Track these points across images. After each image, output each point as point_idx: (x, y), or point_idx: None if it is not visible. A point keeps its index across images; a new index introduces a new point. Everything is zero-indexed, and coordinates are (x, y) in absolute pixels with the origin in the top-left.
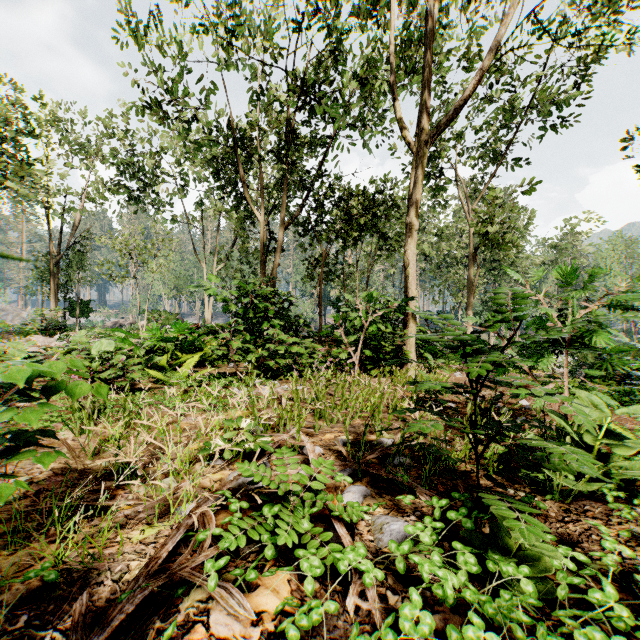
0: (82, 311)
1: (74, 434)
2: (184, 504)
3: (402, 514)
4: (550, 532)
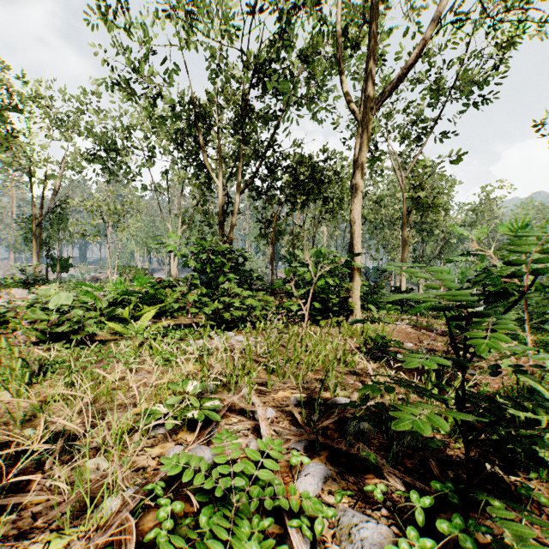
0: (62, 266)
1: (12, 395)
2: (105, 502)
3: (370, 505)
4: None
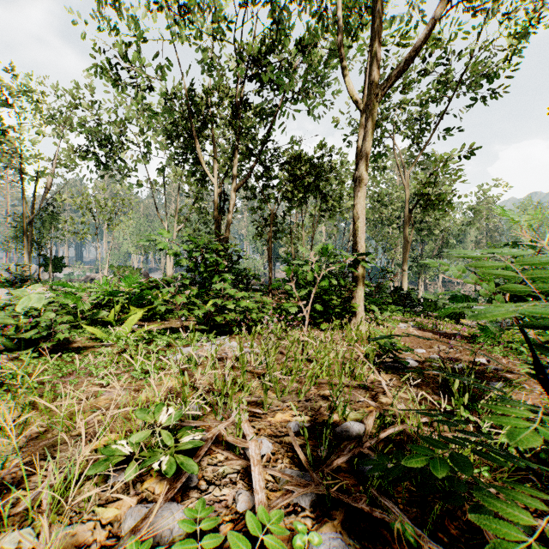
0: (55, 266)
1: None
2: None
3: None
4: None
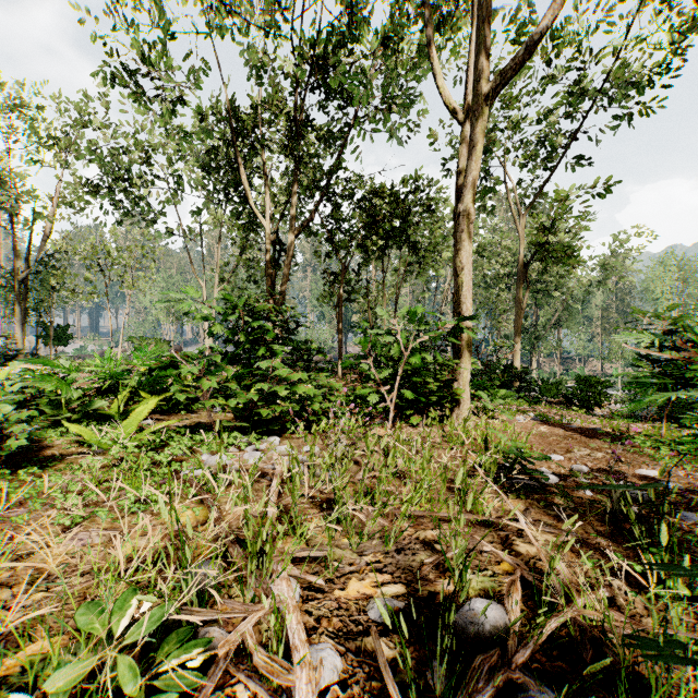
0: (59, 338)
1: None
2: None
3: None
4: None
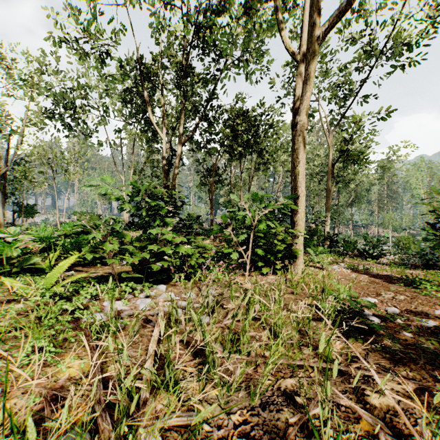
0: (28, 213)
1: None
2: None
3: None
4: None
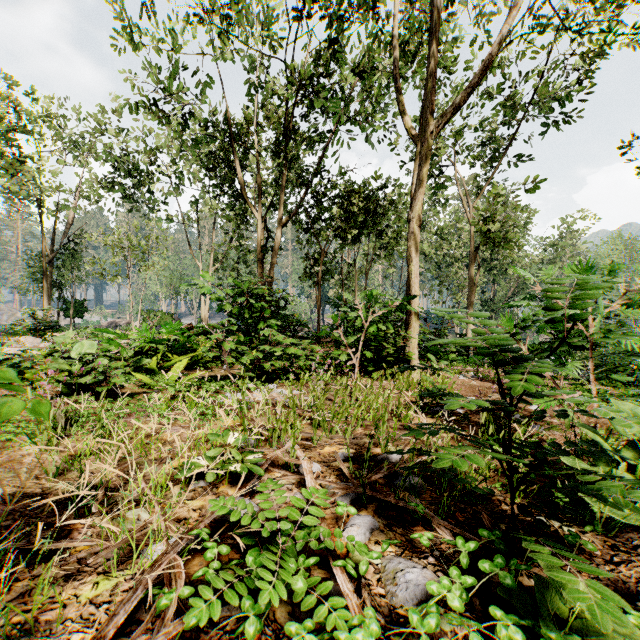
0: (76, 311)
1: (39, 449)
2: (150, 547)
3: (418, 555)
4: (599, 578)
